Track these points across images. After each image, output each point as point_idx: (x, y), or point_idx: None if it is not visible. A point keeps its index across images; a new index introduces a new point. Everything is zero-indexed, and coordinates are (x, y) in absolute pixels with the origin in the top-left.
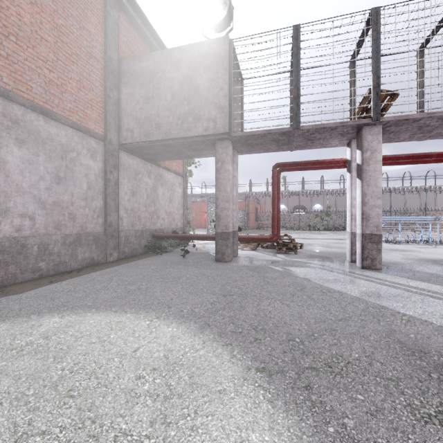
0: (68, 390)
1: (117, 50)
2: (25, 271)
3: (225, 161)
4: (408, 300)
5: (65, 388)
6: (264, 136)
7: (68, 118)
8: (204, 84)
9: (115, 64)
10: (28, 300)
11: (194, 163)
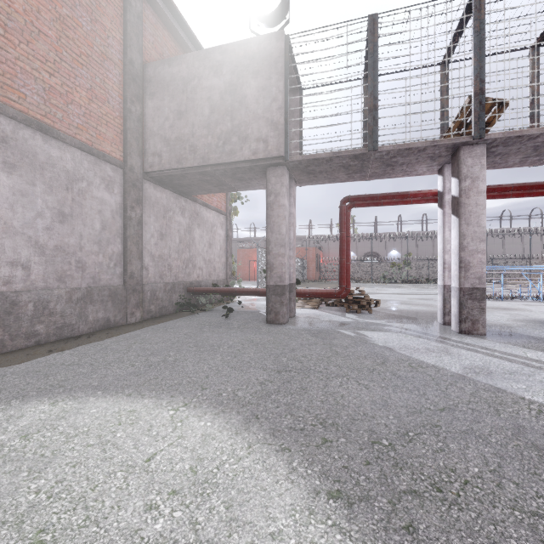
0: (38, 530)
1: (140, 51)
2: (17, 337)
3: (280, 194)
4: (532, 379)
5: (34, 527)
6: (330, 161)
7: (75, 137)
8: (252, 94)
9: (138, 69)
10: (13, 377)
11: (240, 198)
